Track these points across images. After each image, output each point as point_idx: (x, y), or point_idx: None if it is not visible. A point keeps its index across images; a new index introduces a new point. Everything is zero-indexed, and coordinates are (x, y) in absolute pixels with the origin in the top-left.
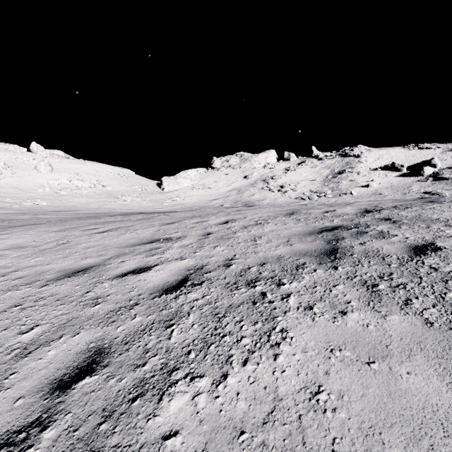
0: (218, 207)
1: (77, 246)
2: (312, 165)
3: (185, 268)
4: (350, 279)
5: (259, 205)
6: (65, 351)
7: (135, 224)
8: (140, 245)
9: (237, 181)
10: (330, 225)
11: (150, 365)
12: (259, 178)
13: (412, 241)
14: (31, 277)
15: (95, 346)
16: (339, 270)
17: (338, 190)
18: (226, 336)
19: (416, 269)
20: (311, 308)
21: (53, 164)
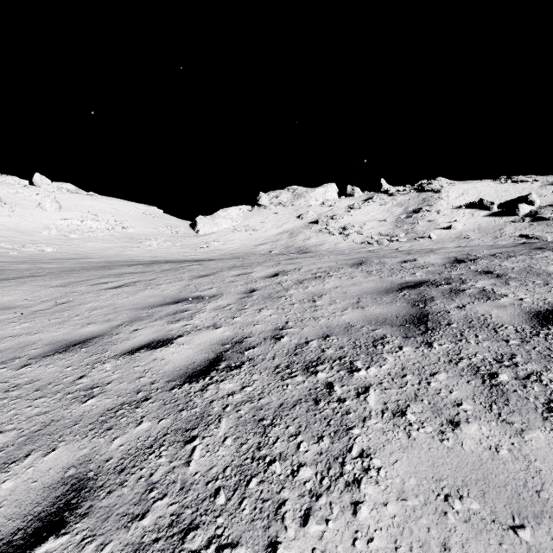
0: (266, 253)
1: (80, 307)
2: (381, 202)
3: (219, 341)
4: (454, 363)
5: (316, 252)
6: (28, 482)
7: (159, 277)
8: (162, 306)
9: (289, 222)
10: (411, 280)
11: (153, 517)
12: (316, 218)
13: (531, 305)
14: (10, 352)
15: (75, 474)
16: (435, 349)
17: (414, 233)
18: (275, 462)
19: (548, 348)
20: (403, 414)
21: (61, 200)
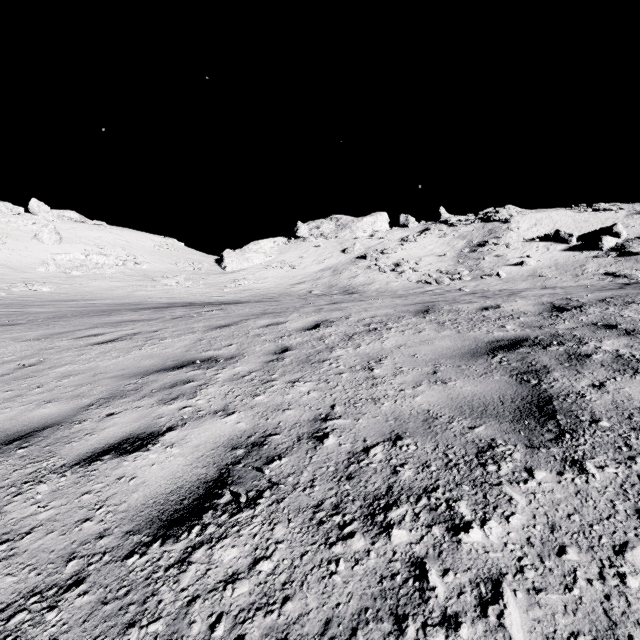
0: (304, 294)
1: (48, 373)
2: (440, 234)
3: (227, 442)
4: None
5: (364, 292)
6: None
7: (166, 328)
8: (159, 373)
9: (332, 257)
10: (503, 336)
11: None
12: (364, 252)
13: None
14: None
15: None
16: (595, 478)
17: (479, 270)
18: None
19: None
20: None
21: (62, 230)
